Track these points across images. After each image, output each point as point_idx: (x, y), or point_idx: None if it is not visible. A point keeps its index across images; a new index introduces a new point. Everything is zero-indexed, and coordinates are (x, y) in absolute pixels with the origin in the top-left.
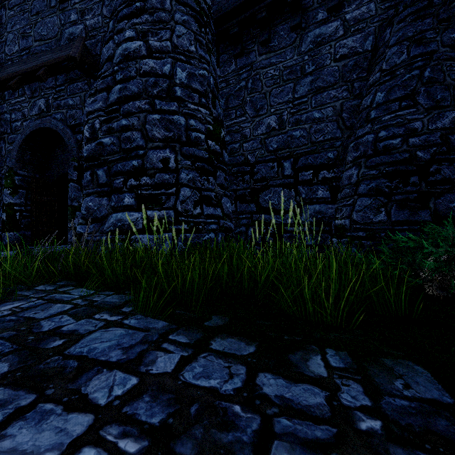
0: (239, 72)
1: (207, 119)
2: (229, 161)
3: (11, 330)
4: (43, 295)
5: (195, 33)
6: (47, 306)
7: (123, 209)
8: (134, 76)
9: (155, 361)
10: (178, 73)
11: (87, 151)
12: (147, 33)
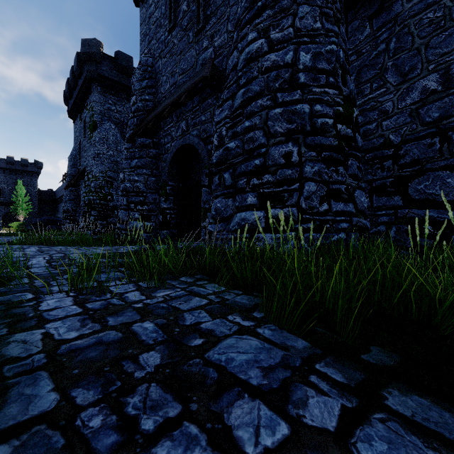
0: (375, 34)
1: (335, 100)
2: (362, 147)
3: (163, 317)
4: (185, 286)
5: (320, 7)
6: (188, 298)
7: (246, 208)
8: (256, 76)
9: (305, 402)
10: (302, 57)
11: (215, 158)
12: (268, 29)
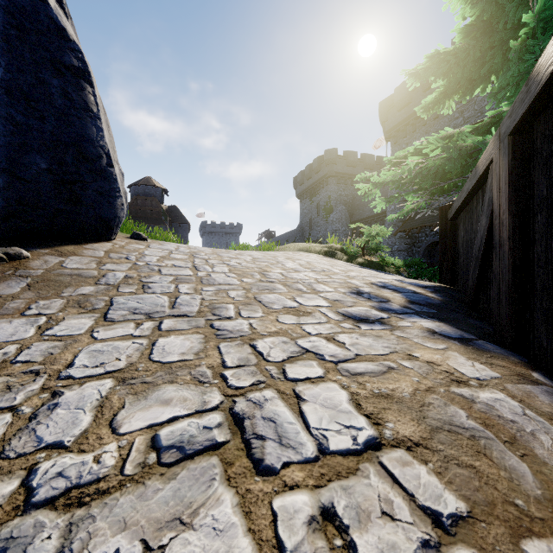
0: None
1: None
2: None
3: None
4: None
5: None
6: None
7: None
8: None
9: None
10: None
11: None
12: None
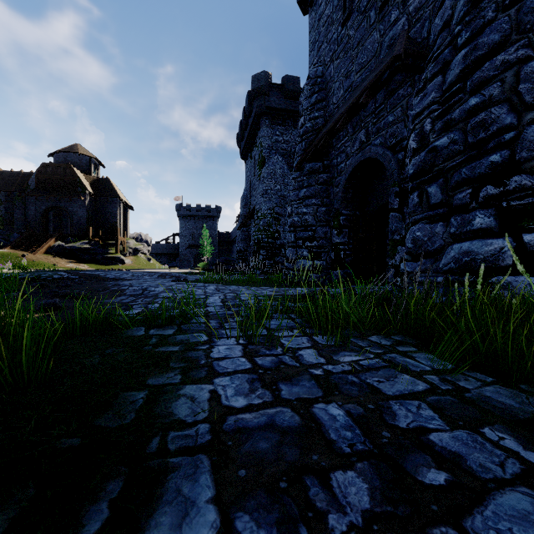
0: None
1: None
2: None
3: (357, 402)
4: (380, 351)
5: None
6: (390, 373)
7: (470, 236)
8: (492, 18)
9: None
10: None
11: (413, 167)
12: None
